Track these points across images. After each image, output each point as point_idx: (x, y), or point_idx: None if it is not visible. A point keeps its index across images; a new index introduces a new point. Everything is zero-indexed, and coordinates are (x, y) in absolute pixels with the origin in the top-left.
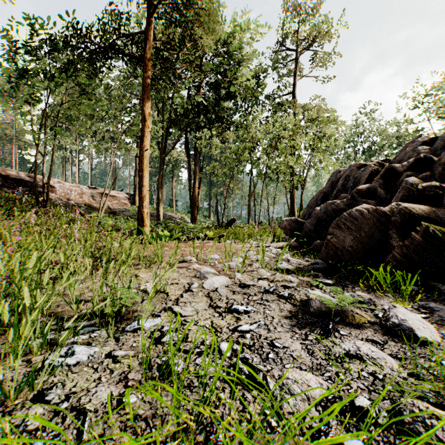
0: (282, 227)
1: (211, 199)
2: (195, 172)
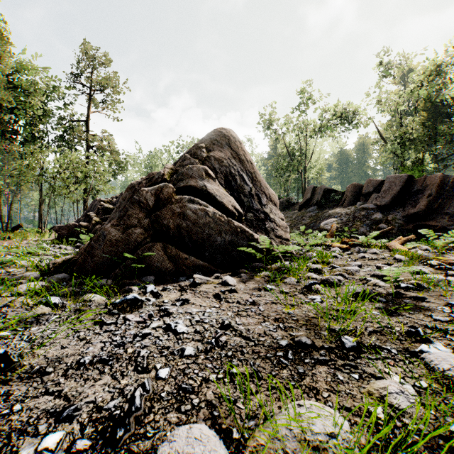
0: (55, 230)
1: None
2: None
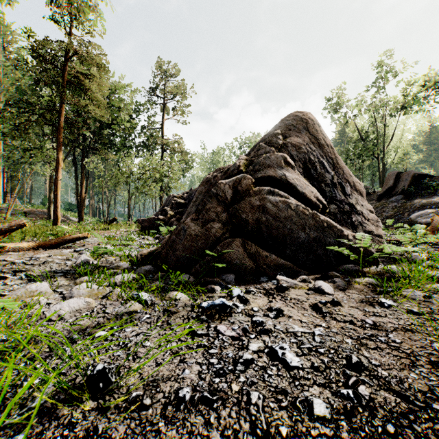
0: (139, 222)
1: (92, 198)
2: (82, 181)
